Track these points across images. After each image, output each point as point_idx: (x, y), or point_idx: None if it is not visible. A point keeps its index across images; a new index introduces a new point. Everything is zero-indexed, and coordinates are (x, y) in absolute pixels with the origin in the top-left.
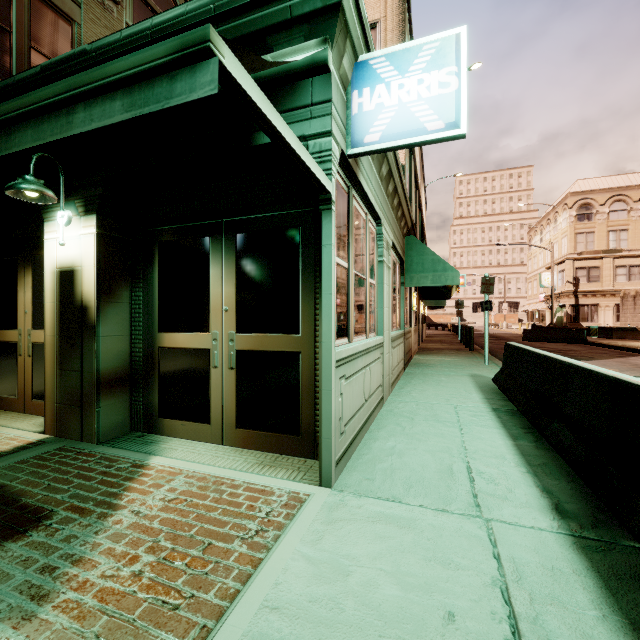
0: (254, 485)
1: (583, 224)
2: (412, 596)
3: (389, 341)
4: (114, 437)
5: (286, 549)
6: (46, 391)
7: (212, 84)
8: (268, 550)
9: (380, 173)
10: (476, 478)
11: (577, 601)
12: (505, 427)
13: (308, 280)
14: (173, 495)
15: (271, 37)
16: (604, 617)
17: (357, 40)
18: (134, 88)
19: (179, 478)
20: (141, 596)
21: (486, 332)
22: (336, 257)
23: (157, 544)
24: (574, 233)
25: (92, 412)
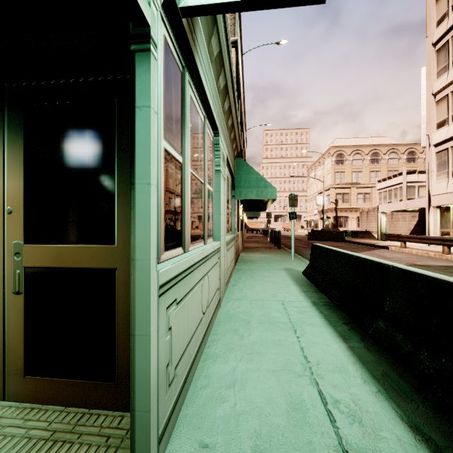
0: None
1: (339, 166)
2: None
3: (225, 245)
4: None
5: None
6: None
7: None
8: None
9: (218, 83)
10: (335, 414)
11: None
12: (331, 324)
13: (127, 171)
14: None
15: None
16: None
17: None
18: None
19: None
20: None
21: (292, 235)
22: (164, 141)
23: None
24: (334, 172)
25: None
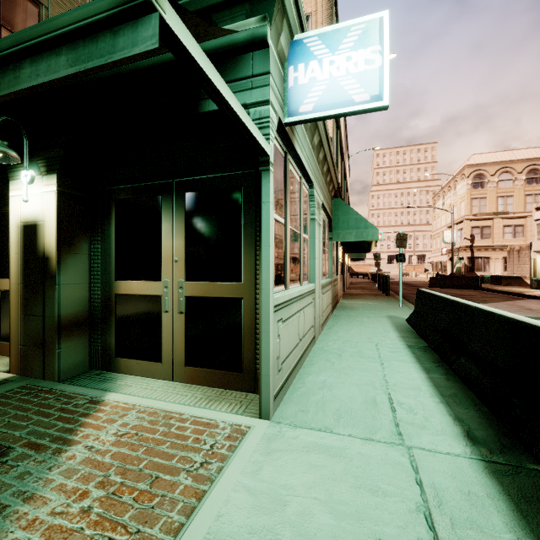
0: (200, 419)
1: (477, 191)
2: (345, 524)
3: (320, 288)
4: (74, 375)
5: (228, 480)
6: (11, 334)
7: (153, 38)
8: (211, 482)
9: (312, 142)
10: (397, 408)
11: (493, 524)
12: (419, 362)
13: (249, 234)
14: (125, 430)
15: (216, 14)
16: (518, 539)
17: (293, 21)
18: (78, 43)
19: (132, 413)
20: (88, 533)
21: (400, 280)
22: (274, 214)
23: (107, 479)
24: (470, 198)
25: (53, 353)
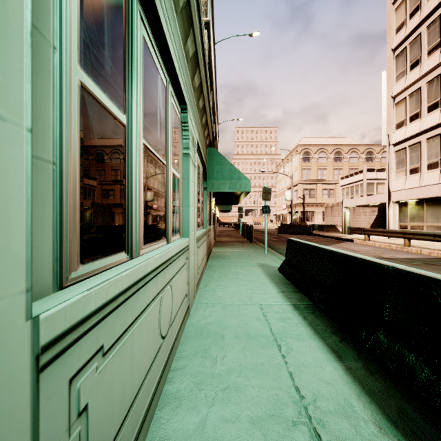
0: None
1: (306, 163)
2: None
3: (195, 241)
4: None
5: None
6: None
7: None
8: None
9: (185, 47)
10: None
11: None
12: (318, 334)
13: None
14: None
15: None
16: None
17: None
18: None
19: None
20: None
21: (266, 229)
22: (82, 72)
23: None
24: (301, 168)
25: None
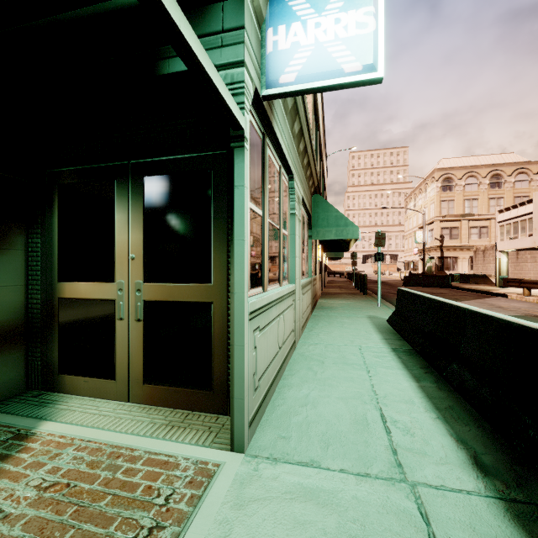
0: (156, 455)
1: (446, 194)
2: None
3: (300, 288)
4: (4, 398)
5: None
6: None
7: None
8: None
9: (292, 130)
10: (392, 429)
11: None
12: (407, 367)
13: (220, 226)
14: (53, 479)
15: None
16: None
17: None
18: None
19: (67, 452)
20: None
21: (379, 279)
22: (250, 202)
23: None
24: (439, 200)
25: None
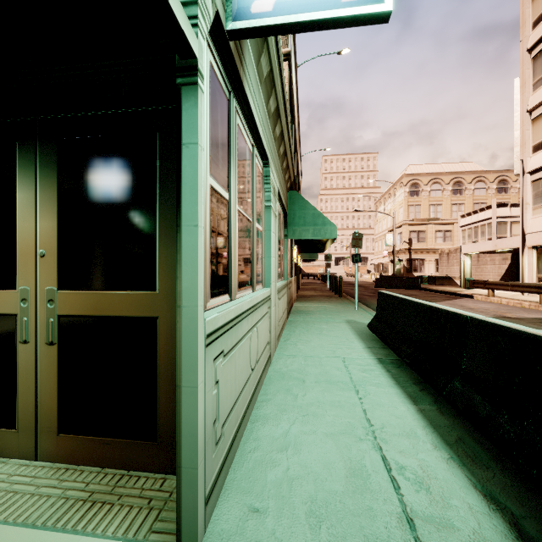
0: None
1: (413, 198)
2: None
3: (276, 293)
4: None
5: None
6: None
7: None
8: None
9: (268, 106)
10: (400, 481)
11: None
12: (399, 384)
13: (169, 211)
14: None
15: None
16: None
17: None
18: None
19: None
20: None
21: (356, 281)
22: (210, 177)
23: None
24: (407, 205)
25: None
